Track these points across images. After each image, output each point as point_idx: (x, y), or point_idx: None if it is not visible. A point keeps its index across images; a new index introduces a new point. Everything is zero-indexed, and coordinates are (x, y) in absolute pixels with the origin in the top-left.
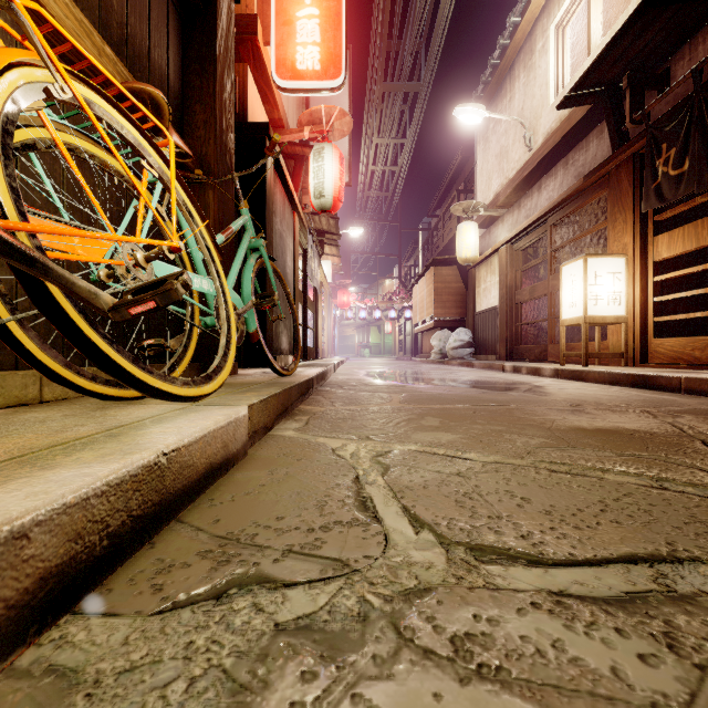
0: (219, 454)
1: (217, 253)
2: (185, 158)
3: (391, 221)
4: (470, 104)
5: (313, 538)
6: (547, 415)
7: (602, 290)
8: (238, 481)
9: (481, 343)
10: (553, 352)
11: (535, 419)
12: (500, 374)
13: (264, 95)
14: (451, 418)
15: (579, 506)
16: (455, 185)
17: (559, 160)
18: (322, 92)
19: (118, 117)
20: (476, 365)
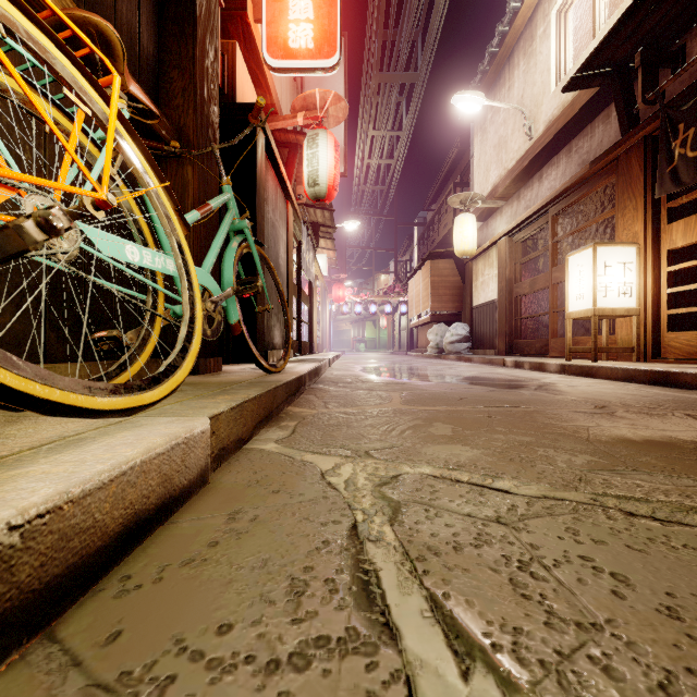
0: (154, 494)
1: (182, 226)
2: (151, 119)
3: (386, 216)
4: (469, 92)
5: (275, 691)
6: (575, 420)
7: (612, 281)
8: (180, 535)
9: (479, 337)
10: (556, 346)
11: (565, 426)
12: (501, 369)
13: (256, 78)
14: (465, 425)
15: None
16: (451, 179)
17: (560, 149)
18: (316, 72)
19: (27, 25)
20: (474, 360)
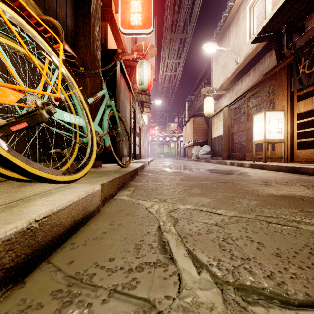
0: (81, 214)
1: (87, 105)
2: (73, 59)
3: (173, 97)
4: (210, 43)
5: (131, 277)
6: (253, 187)
7: (273, 127)
8: (91, 230)
9: (215, 152)
10: (248, 156)
11: (248, 190)
12: (224, 166)
13: (116, 37)
14: (206, 189)
15: (294, 249)
16: (202, 81)
17: (251, 68)
18: (142, 35)
19: (28, 26)
20: (213, 162)
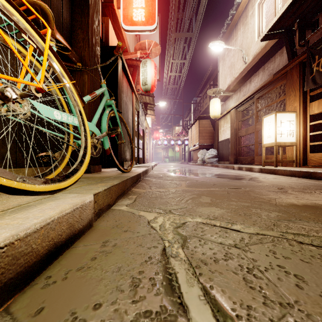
0: (64, 233)
1: (81, 102)
2: (67, 51)
3: (178, 99)
4: (217, 41)
5: None
6: (269, 195)
7: (284, 129)
8: (77, 254)
9: (221, 156)
10: (257, 160)
11: (264, 198)
12: (232, 170)
13: (118, 35)
14: (216, 197)
15: None
16: (208, 82)
17: (259, 68)
18: (146, 32)
19: (3, 2)
20: (219, 166)
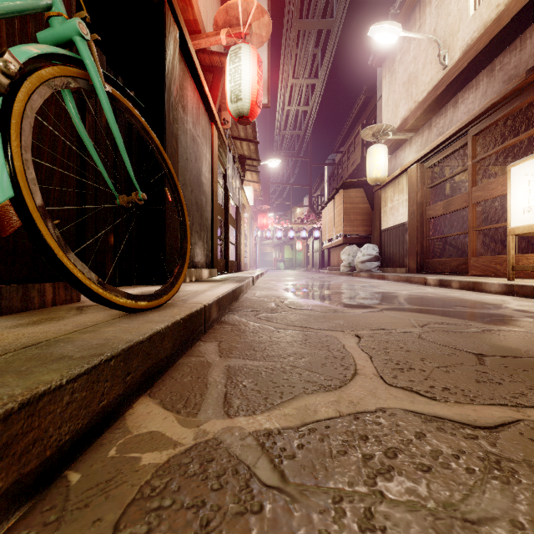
0: None
1: None
2: None
3: (302, 157)
4: (386, 22)
5: None
6: None
7: None
8: None
9: (388, 257)
10: (477, 265)
11: None
12: (428, 288)
13: None
14: None
15: None
16: (357, 124)
17: (477, 74)
18: None
19: None
20: (389, 278)
